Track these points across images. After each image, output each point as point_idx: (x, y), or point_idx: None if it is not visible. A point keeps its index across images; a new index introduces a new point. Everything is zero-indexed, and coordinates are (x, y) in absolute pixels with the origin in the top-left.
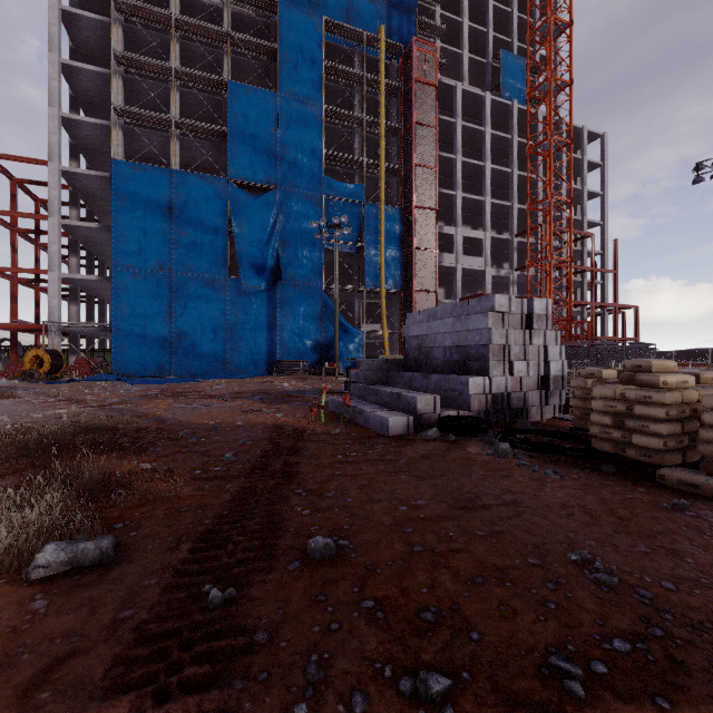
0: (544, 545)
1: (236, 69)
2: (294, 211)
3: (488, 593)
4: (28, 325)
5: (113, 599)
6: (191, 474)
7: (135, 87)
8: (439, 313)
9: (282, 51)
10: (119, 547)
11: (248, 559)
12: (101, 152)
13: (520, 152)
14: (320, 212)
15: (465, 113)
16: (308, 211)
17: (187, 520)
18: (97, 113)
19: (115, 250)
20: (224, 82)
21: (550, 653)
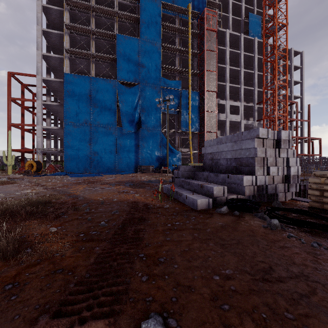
0: None
1: (120, 29)
2: (147, 94)
3: None
4: (28, 150)
5: None
6: (77, 236)
7: (75, 39)
8: (223, 140)
9: (141, 19)
10: None
11: None
12: (60, 70)
13: (258, 62)
14: (159, 94)
15: (230, 44)
16: (154, 94)
17: (58, 283)
18: (59, 53)
19: (65, 114)
20: (115, 35)
21: None
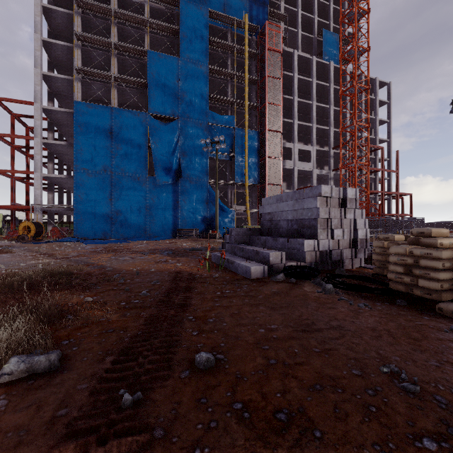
0: (362, 359)
1: (153, 43)
2: (190, 133)
3: (325, 398)
4: (21, 206)
5: (54, 400)
6: (118, 304)
7: (89, 55)
8: (284, 198)
9: (182, 31)
10: (64, 359)
11: (153, 369)
12: (68, 96)
13: (335, 94)
14: (206, 134)
15: (299, 70)
16: (198, 133)
17: (113, 339)
18: (65, 71)
19: (76, 158)
20: (145, 51)
21: (376, 450)
